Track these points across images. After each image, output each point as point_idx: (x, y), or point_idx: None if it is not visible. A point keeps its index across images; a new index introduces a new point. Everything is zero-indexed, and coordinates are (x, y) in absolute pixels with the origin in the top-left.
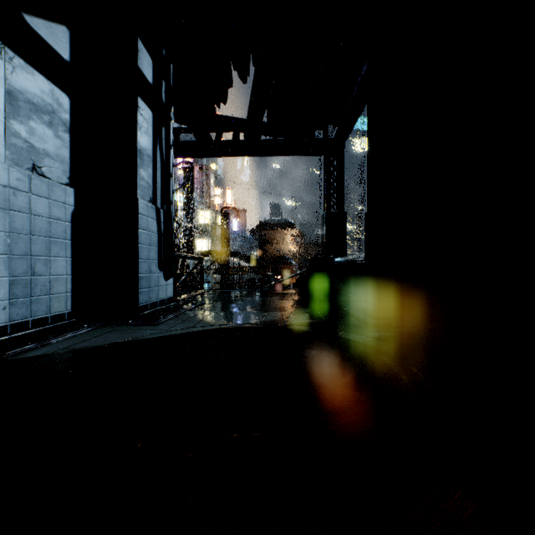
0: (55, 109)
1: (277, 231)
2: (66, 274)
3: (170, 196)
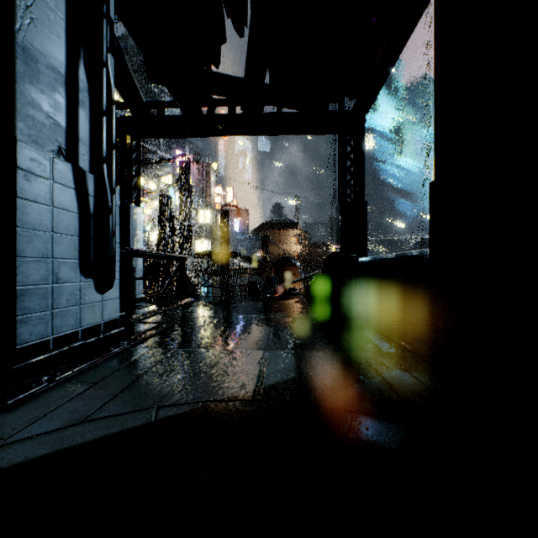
0: None
1: (280, 232)
2: None
3: (100, 147)
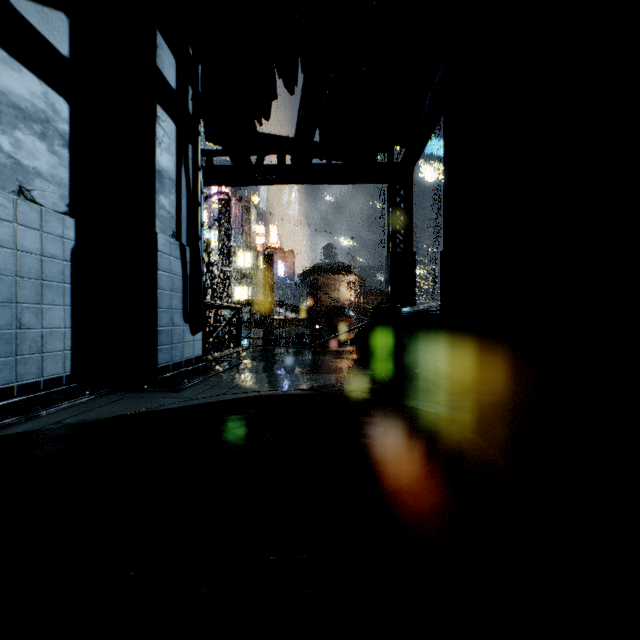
0: (50, 118)
1: (331, 277)
2: (64, 327)
3: (197, 229)
